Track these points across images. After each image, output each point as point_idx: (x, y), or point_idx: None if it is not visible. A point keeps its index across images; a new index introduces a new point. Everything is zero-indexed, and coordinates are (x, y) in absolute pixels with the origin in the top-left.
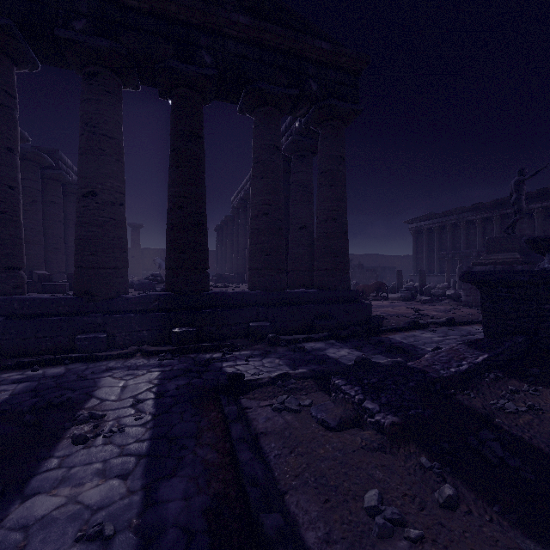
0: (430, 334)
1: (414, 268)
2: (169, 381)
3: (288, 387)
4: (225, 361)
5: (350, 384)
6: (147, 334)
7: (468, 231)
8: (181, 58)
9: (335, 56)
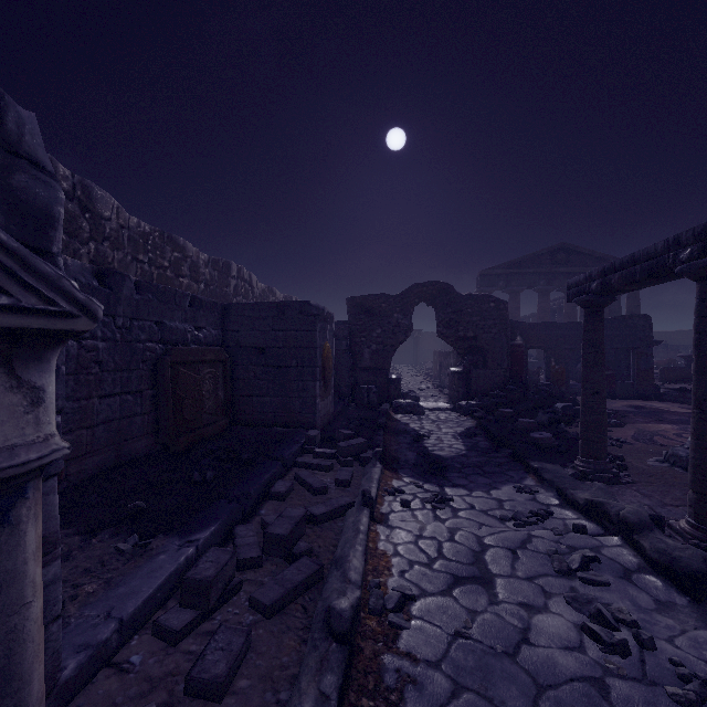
0: None
1: None
2: None
3: None
4: None
5: None
6: None
7: None
8: None
9: None
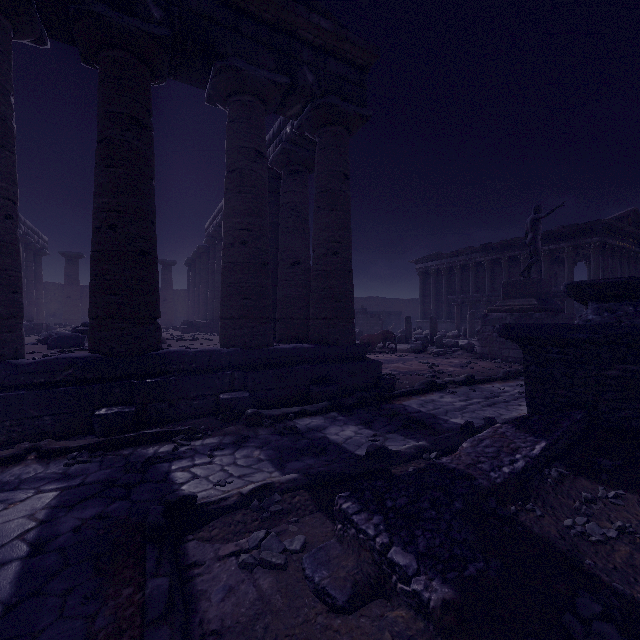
0: (451, 398)
1: (421, 313)
2: (67, 513)
3: (268, 510)
4: (177, 459)
5: (365, 511)
6: (51, 421)
7: (477, 274)
8: (113, 2)
9: (337, 40)
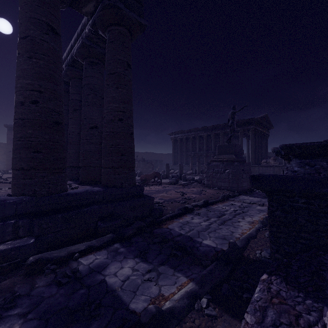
0: (198, 219)
1: (173, 161)
2: None
3: None
4: None
5: None
6: None
7: (200, 141)
8: None
9: None
